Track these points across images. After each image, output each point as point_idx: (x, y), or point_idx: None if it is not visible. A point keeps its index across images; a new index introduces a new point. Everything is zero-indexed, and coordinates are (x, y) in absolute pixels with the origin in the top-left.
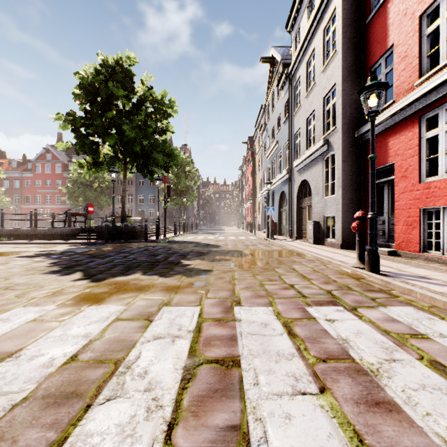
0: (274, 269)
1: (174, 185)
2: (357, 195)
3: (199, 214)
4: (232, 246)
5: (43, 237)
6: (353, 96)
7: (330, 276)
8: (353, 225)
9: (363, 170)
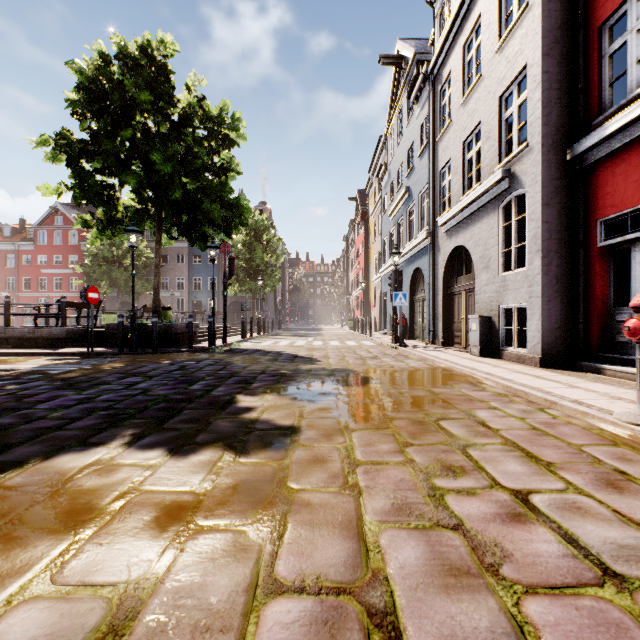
0: (439, 426)
1: (246, 261)
2: (571, 268)
3: (284, 307)
4: (338, 359)
5: (19, 342)
6: (562, 84)
7: (591, 451)
8: (630, 324)
9: (582, 221)
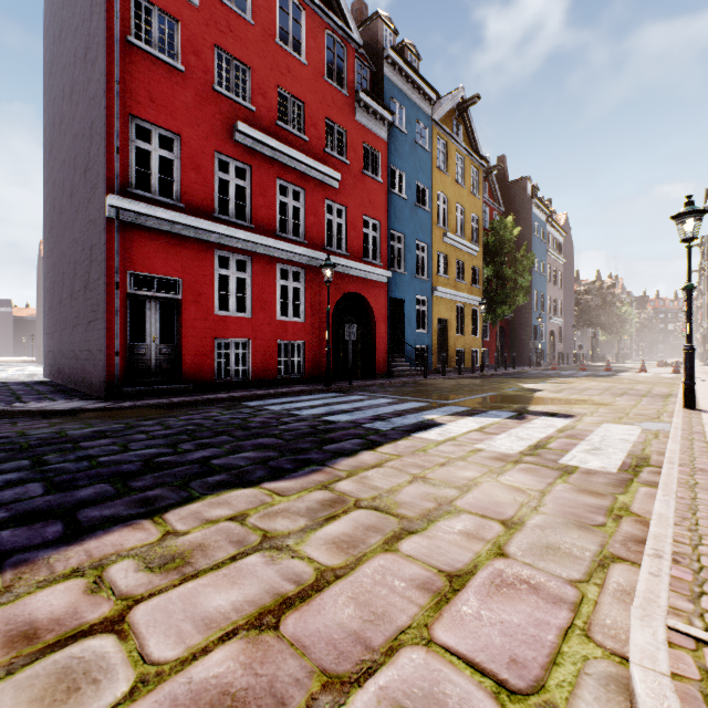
0: None
1: None
2: None
3: None
4: None
5: None
6: None
7: None
8: None
9: None
